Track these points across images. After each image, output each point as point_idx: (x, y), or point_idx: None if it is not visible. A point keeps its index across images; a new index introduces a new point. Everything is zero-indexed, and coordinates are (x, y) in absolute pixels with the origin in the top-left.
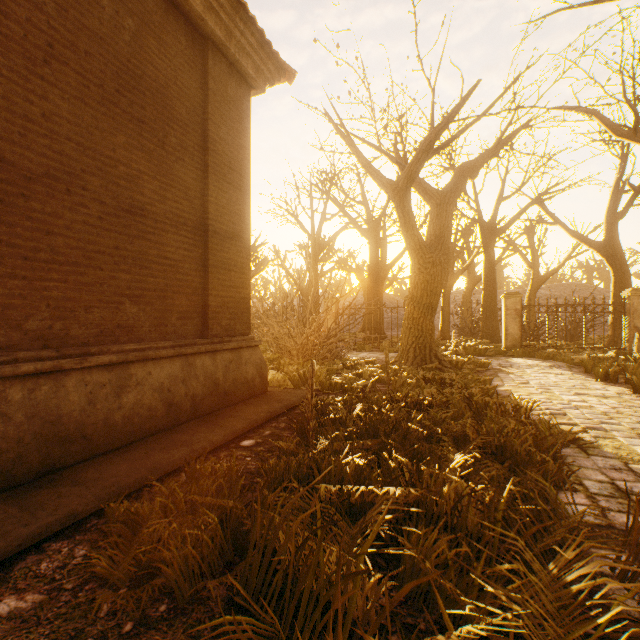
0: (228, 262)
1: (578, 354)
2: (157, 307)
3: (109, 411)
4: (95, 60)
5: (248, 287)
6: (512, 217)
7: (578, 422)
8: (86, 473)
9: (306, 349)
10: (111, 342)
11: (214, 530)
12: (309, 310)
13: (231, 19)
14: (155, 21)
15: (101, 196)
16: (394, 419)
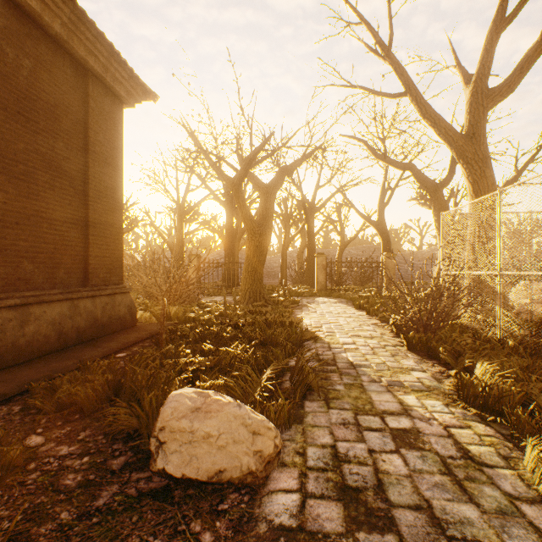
0: (105, 231)
1: (355, 294)
2: (48, 265)
3: (16, 337)
4: (1, 91)
5: (121, 249)
6: (325, 200)
7: (324, 330)
8: (3, 376)
9: (170, 295)
10: (13, 290)
11: (103, 386)
12: (172, 265)
13: (108, 60)
14: (47, 60)
15: (6, 187)
16: (217, 332)
